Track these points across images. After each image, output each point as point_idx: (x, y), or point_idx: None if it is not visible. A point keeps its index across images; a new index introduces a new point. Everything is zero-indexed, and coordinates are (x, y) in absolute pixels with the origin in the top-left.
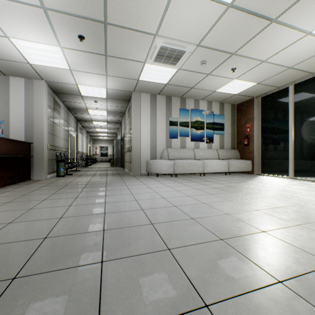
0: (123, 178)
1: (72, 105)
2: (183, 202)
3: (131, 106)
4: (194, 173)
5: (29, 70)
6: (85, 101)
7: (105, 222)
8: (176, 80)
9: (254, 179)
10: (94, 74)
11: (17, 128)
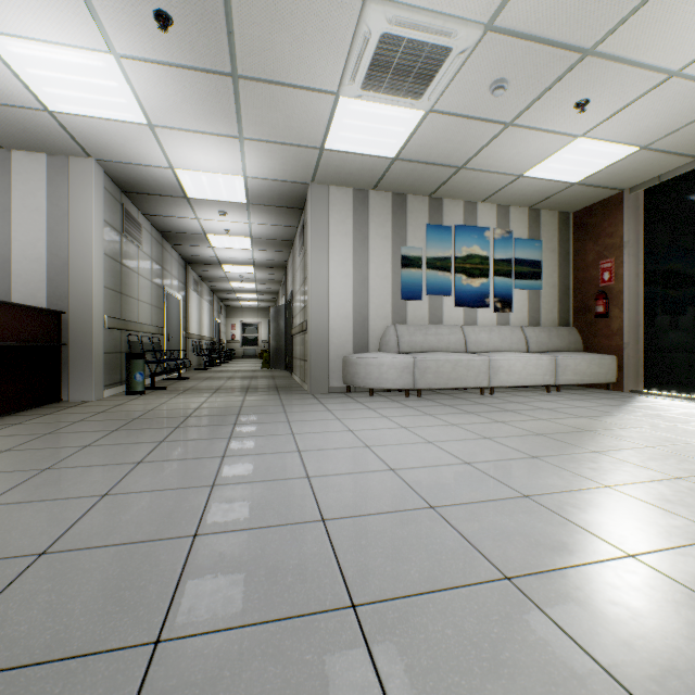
0: (284, 399)
1: (170, 224)
2: (456, 490)
3: (307, 221)
4: (464, 387)
5: (51, 130)
6: (198, 212)
7: (181, 585)
8: (421, 147)
9: (636, 408)
10: (211, 136)
11: (30, 277)
